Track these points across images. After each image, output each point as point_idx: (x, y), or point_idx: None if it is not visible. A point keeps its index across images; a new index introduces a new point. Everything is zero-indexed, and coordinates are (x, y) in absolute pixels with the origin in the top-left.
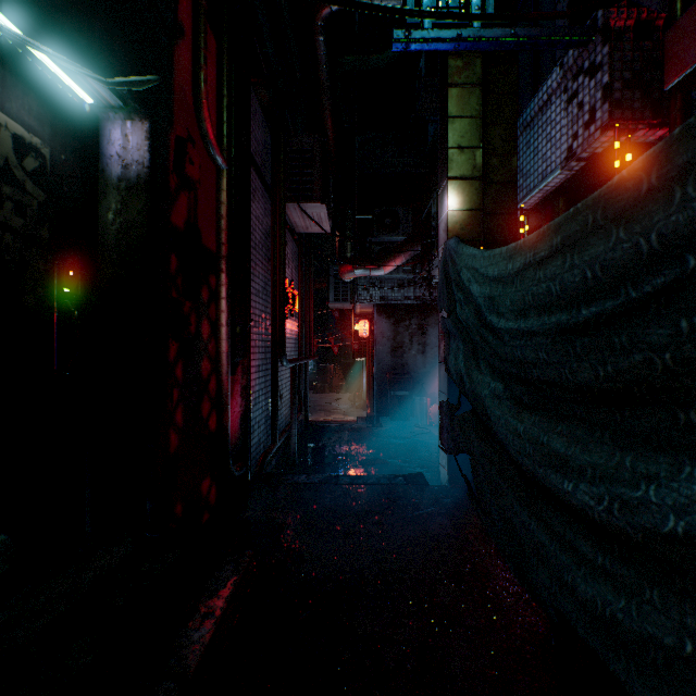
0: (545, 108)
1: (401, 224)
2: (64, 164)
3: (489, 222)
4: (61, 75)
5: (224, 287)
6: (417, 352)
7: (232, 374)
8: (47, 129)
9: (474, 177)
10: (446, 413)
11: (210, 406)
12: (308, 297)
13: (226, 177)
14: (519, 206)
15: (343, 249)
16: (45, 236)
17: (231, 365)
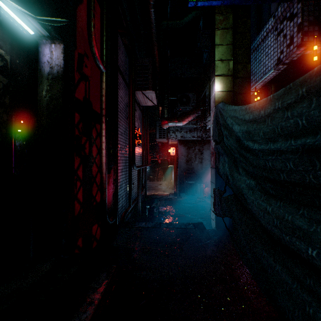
0: (265, 39)
1: (191, 101)
2: (18, 65)
3: (236, 97)
4: (15, 17)
5: (104, 130)
6: (198, 162)
7: (108, 173)
8: (8, 46)
9: (229, 75)
10: (217, 195)
11: (97, 189)
12: (146, 136)
13: (105, 76)
14: (250, 89)
15: (163, 113)
16: (7, 102)
17: (108, 169)
